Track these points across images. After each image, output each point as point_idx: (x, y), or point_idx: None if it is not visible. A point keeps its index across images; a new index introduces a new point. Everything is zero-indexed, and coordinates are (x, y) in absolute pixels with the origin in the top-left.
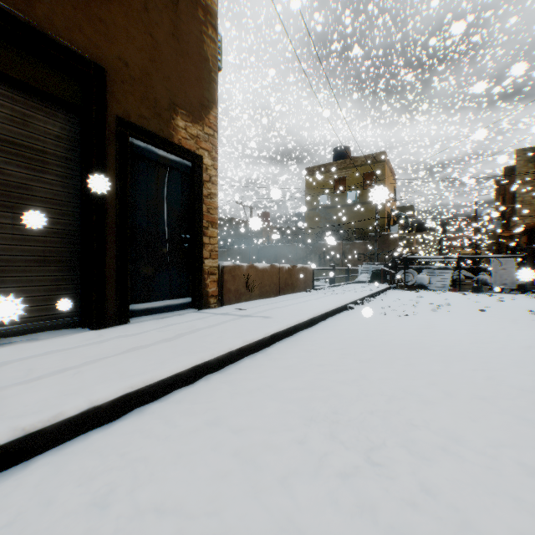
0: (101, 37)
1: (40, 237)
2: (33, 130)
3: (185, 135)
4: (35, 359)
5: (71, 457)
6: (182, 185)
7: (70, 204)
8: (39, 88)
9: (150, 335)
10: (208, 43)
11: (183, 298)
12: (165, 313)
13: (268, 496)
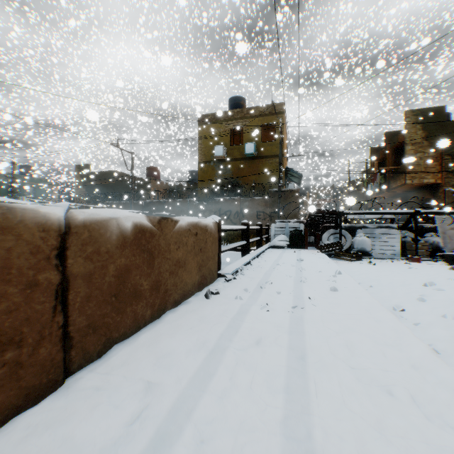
0: None
1: None
2: None
3: None
4: None
5: None
6: None
7: None
8: None
9: None
10: None
11: None
12: None
13: None
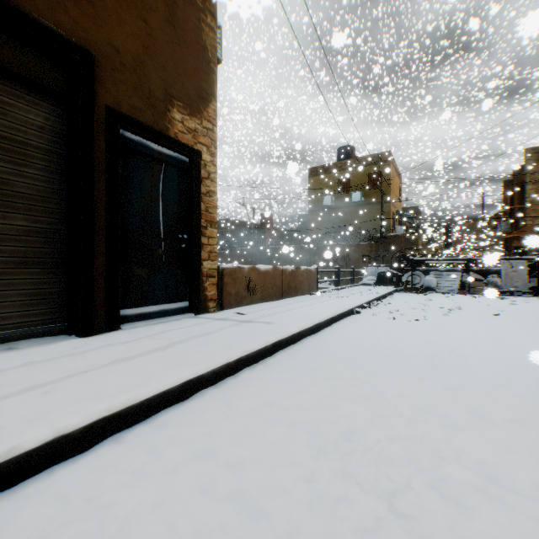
0: (89, 20)
1: (21, 237)
2: (13, 120)
3: (182, 129)
4: (6, 372)
5: (26, 503)
6: (179, 182)
7: (55, 201)
8: (19, 73)
9: (141, 344)
10: (207, 32)
11: (180, 302)
12: (161, 318)
13: None
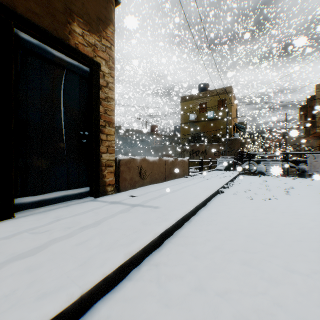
0: None
1: None
2: None
3: (83, 42)
4: None
5: None
6: (80, 88)
7: None
8: None
9: (15, 243)
10: None
11: (81, 188)
12: (61, 203)
13: None
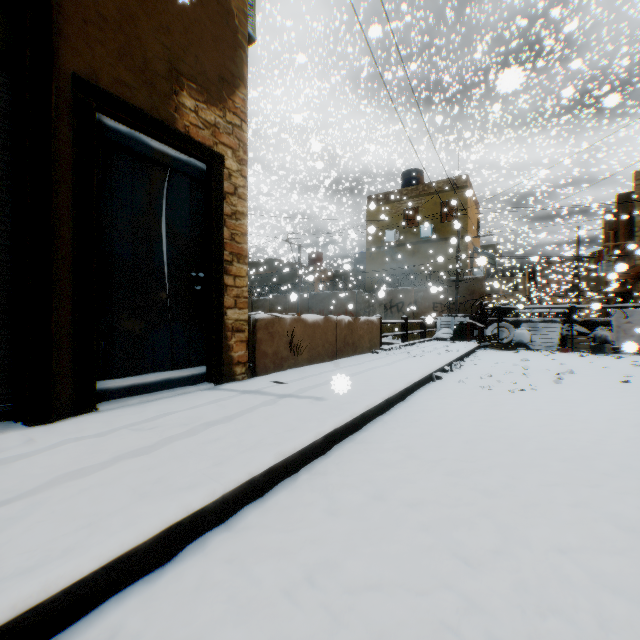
0: None
1: None
2: None
3: (196, 122)
4: None
5: None
6: (192, 198)
7: None
8: None
9: (116, 440)
10: None
11: (193, 368)
12: (163, 391)
13: None
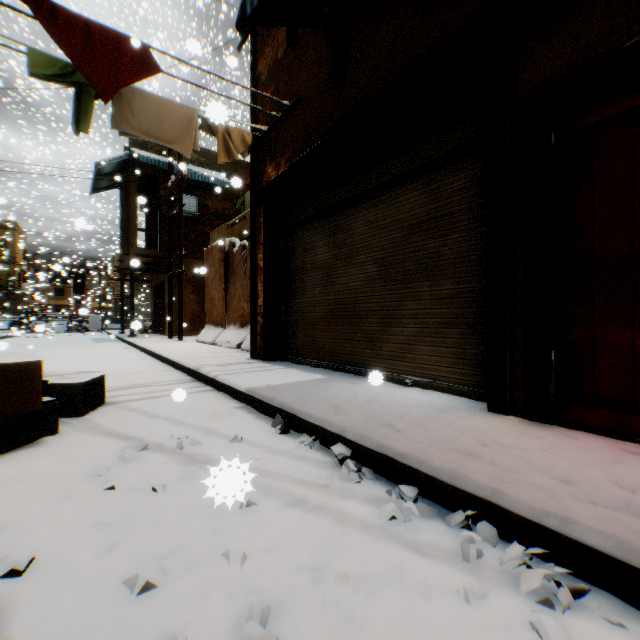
0: None
1: None
2: None
3: None
4: None
5: None
6: None
7: None
8: None
9: None
10: None
11: None
12: None
13: (24, 342)
